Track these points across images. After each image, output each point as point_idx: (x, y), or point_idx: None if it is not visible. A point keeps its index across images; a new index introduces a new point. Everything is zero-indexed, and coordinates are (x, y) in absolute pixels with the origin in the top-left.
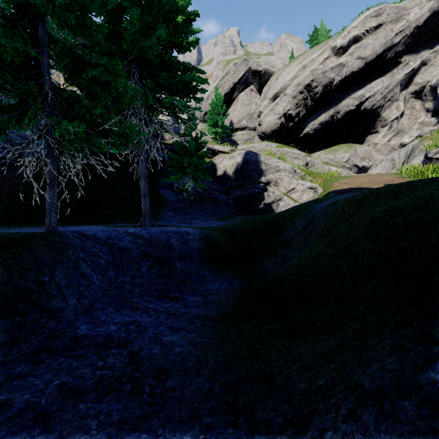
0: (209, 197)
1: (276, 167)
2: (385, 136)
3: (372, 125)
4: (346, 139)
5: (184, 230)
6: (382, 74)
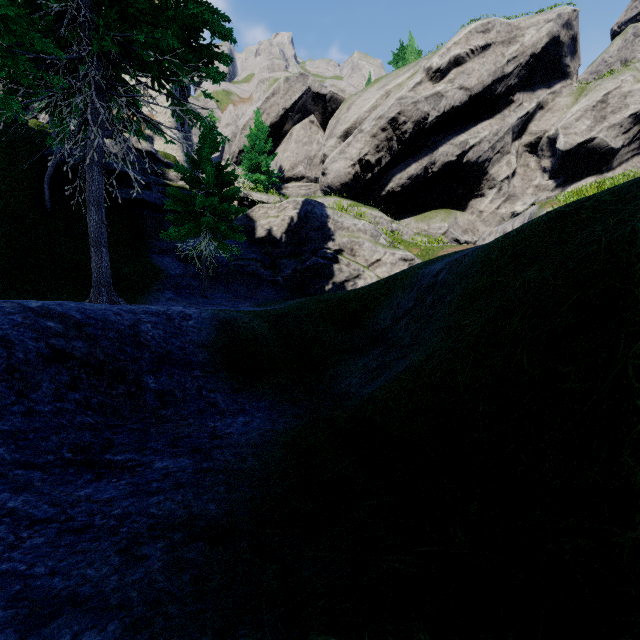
0: (242, 272)
1: (352, 226)
2: (493, 202)
3: (477, 186)
4: (444, 203)
5: (177, 311)
6: (490, 115)
